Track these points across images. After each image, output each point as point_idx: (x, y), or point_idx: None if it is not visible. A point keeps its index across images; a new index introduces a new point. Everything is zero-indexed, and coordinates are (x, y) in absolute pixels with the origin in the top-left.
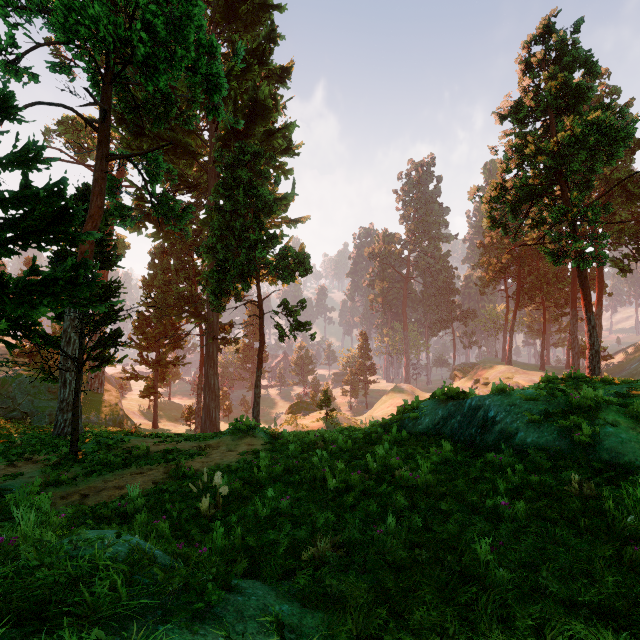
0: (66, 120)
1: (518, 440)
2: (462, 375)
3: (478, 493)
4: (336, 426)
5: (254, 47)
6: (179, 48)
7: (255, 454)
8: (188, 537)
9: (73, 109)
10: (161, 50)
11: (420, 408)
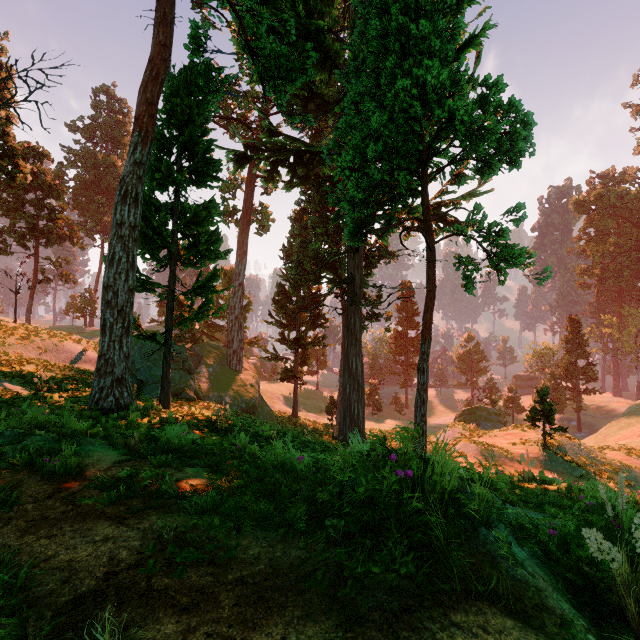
0: None
1: None
2: None
3: None
4: (568, 460)
5: None
6: None
7: None
8: None
9: None
10: None
11: None
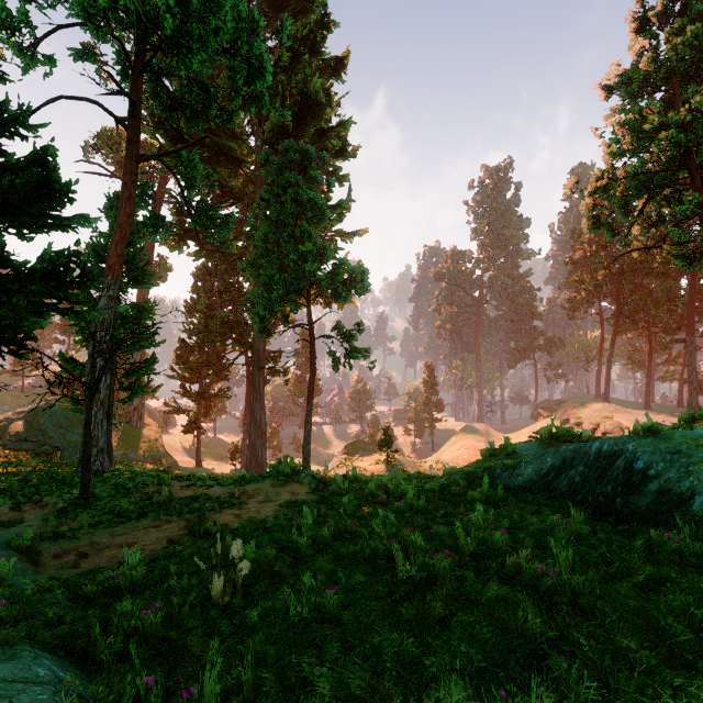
0: (105, 133)
1: (697, 508)
2: (547, 414)
3: (688, 619)
4: (399, 470)
5: (304, 35)
6: (213, 19)
7: (299, 507)
8: (185, 642)
9: (99, 103)
10: (195, 27)
11: (517, 453)
